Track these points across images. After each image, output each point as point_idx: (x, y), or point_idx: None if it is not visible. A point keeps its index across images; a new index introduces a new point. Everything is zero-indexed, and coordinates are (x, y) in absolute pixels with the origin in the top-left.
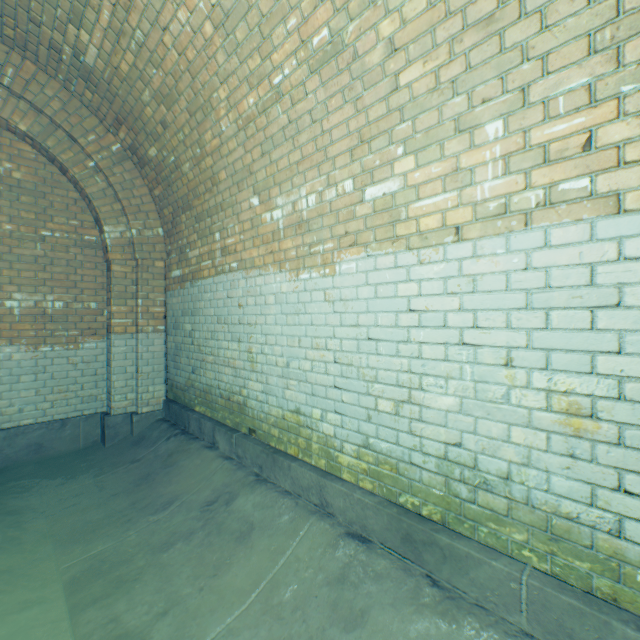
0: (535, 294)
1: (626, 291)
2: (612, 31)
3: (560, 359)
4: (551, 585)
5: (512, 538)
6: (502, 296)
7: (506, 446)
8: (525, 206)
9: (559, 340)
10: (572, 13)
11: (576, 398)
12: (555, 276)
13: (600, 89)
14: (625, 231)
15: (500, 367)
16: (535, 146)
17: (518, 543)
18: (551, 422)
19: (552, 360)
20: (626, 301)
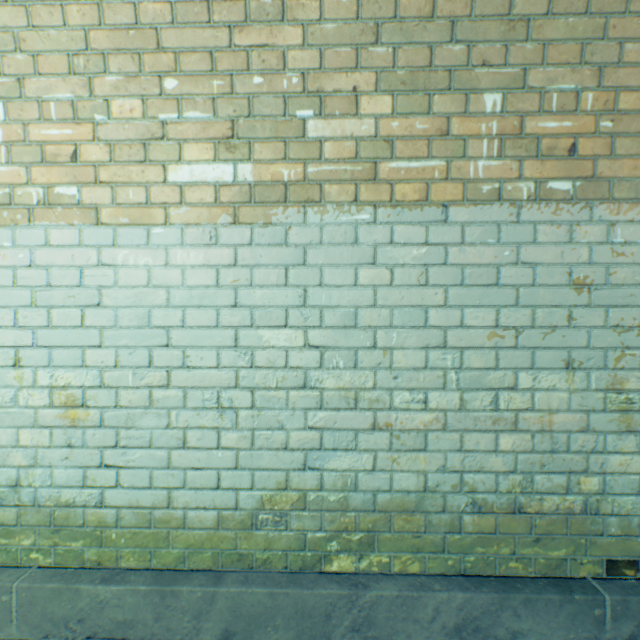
0: (40, 292)
1: (105, 293)
2: (86, 61)
3: (61, 355)
4: (44, 578)
5: (23, 546)
6: (11, 292)
7: (17, 451)
8: (29, 201)
9: (60, 337)
10: (54, 26)
11: (73, 391)
12: (56, 275)
13: (82, 109)
14: (104, 241)
15: (10, 368)
16: (35, 143)
17: (28, 548)
18: (55, 417)
19: (55, 357)
20: (105, 302)
